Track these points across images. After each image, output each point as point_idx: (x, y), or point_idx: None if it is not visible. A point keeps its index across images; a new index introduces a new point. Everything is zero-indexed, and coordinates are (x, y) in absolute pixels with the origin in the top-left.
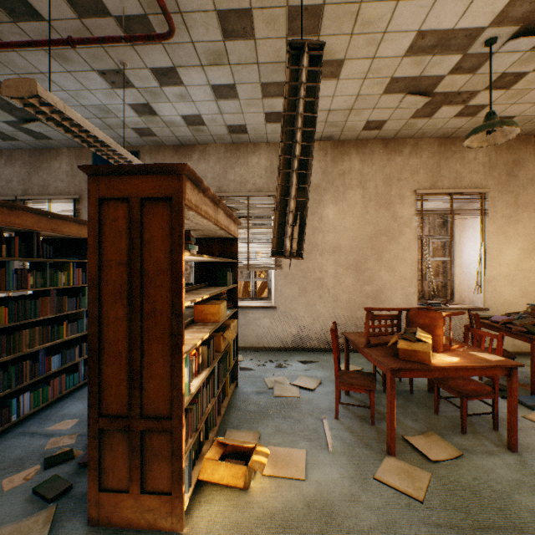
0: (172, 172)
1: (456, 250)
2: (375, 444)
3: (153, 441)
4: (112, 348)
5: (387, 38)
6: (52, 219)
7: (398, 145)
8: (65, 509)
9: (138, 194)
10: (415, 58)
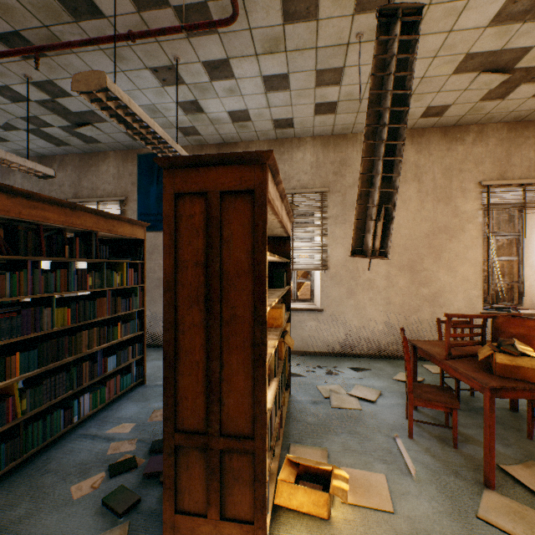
0: (255, 161)
1: (526, 248)
2: (466, 472)
3: (232, 462)
4: (188, 357)
5: (471, 5)
6: (108, 219)
7: (459, 133)
8: (136, 526)
9: (216, 187)
10: (500, 27)
